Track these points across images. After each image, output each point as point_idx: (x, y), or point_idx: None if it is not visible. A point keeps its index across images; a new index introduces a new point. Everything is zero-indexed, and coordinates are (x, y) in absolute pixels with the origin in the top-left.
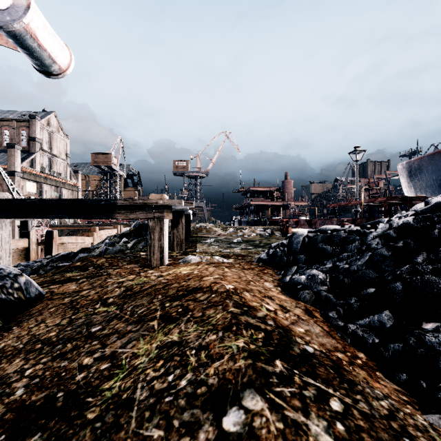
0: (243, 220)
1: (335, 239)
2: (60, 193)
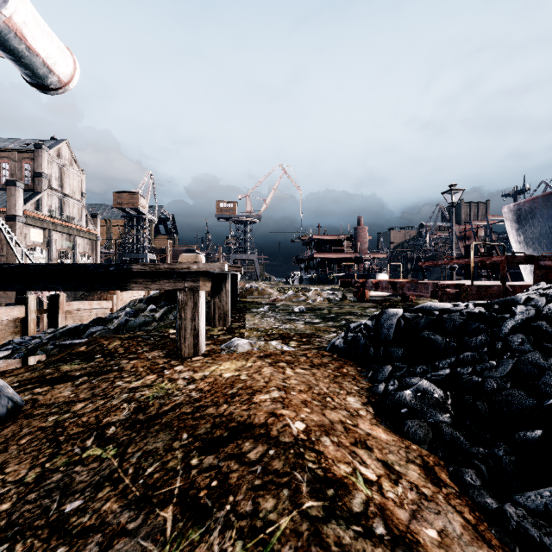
0: (305, 277)
1: (448, 325)
2: (74, 242)
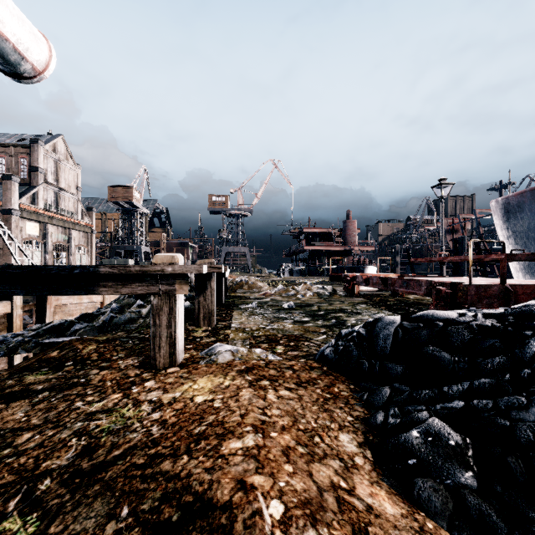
0: (295, 269)
1: (455, 340)
2: (70, 235)
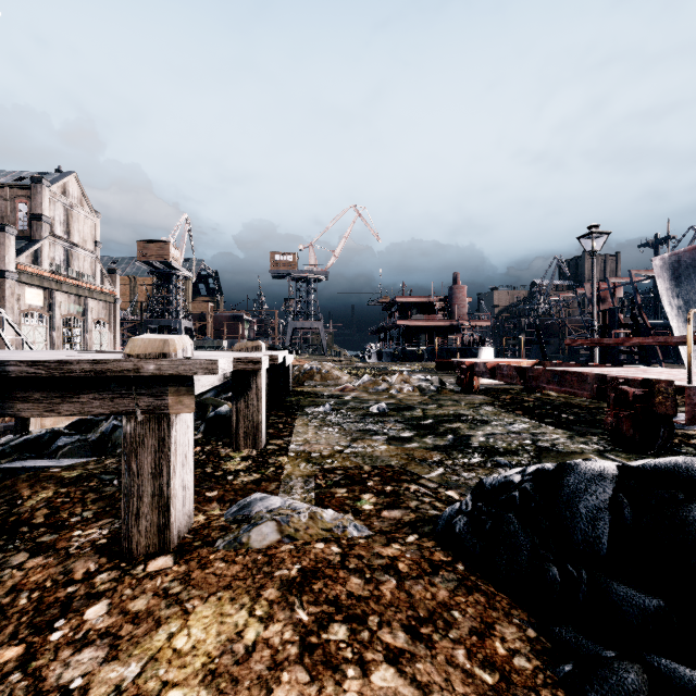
0: (385, 351)
1: None
2: (85, 306)
